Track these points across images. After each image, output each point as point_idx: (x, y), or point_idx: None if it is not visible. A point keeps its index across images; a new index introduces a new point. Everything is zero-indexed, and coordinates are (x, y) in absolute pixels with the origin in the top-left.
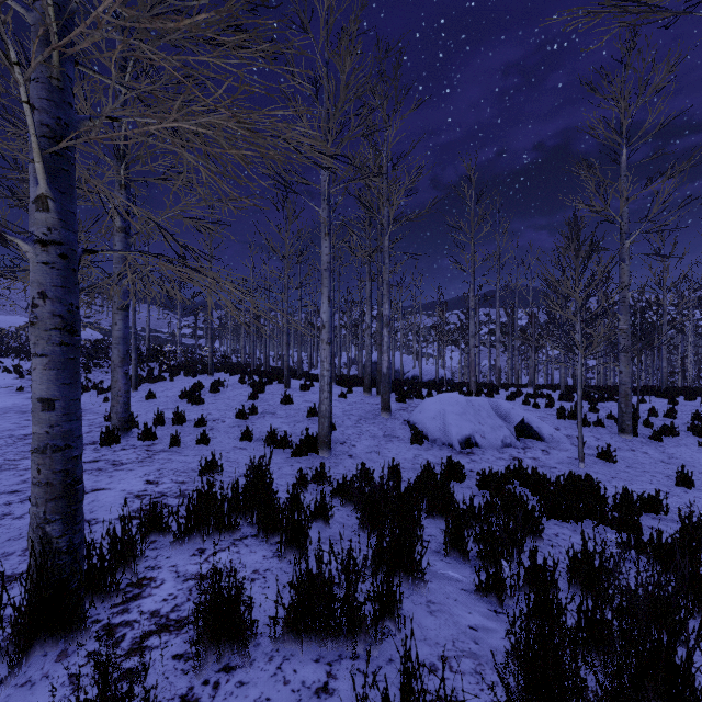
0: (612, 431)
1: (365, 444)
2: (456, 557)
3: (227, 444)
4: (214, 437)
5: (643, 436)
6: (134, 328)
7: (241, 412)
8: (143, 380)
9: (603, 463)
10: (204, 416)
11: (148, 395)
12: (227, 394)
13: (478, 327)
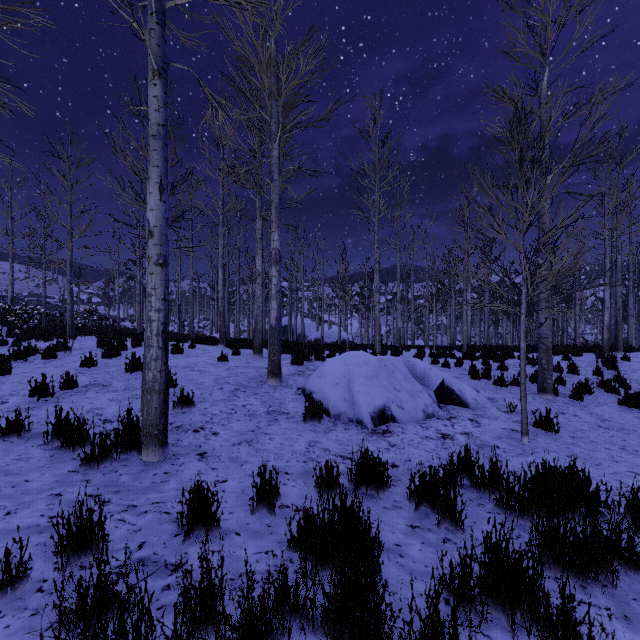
0: (531, 391)
1: (235, 429)
2: None
3: None
4: None
5: (561, 394)
6: None
7: (41, 386)
8: None
9: (544, 433)
10: None
11: None
12: (65, 360)
13: None
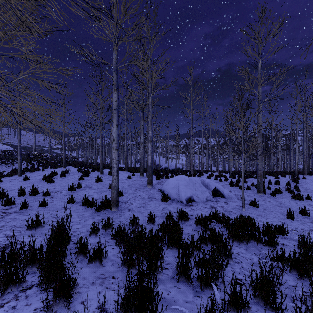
0: (254, 192)
1: (138, 203)
2: (184, 281)
3: (59, 206)
4: (52, 201)
5: (267, 193)
6: (19, 143)
7: (72, 187)
8: (27, 170)
9: (253, 208)
10: (51, 189)
11: (25, 178)
12: (69, 177)
13: (194, 145)
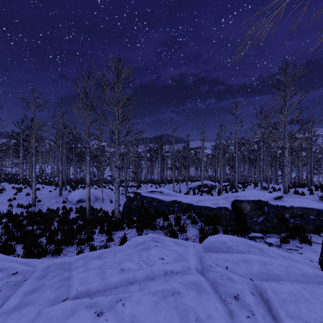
0: (124, 195)
1: (48, 205)
2: None
3: (4, 208)
4: None
5: None
6: None
7: (10, 199)
8: None
9: (110, 203)
10: None
11: None
12: (6, 193)
13: None
